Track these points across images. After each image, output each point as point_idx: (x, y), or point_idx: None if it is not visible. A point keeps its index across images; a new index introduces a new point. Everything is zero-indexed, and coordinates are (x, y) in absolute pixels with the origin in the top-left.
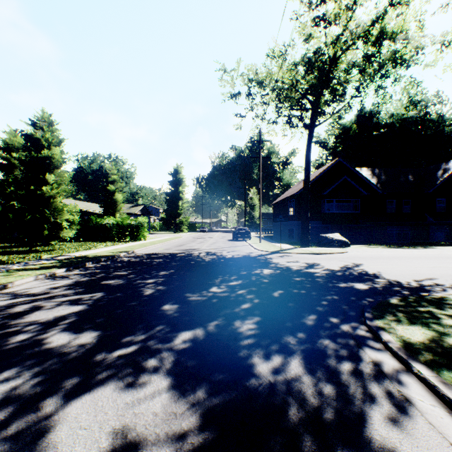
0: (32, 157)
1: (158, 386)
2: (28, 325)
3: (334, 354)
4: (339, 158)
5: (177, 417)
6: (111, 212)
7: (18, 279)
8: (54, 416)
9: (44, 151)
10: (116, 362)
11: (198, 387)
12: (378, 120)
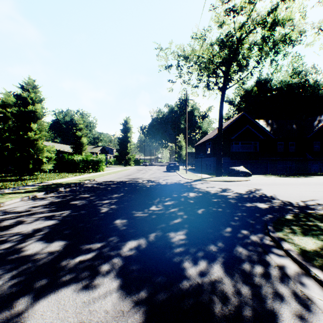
0: (20, 111)
1: (109, 287)
2: (12, 236)
3: (247, 259)
4: (243, 112)
5: (124, 315)
6: (78, 151)
7: (8, 200)
8: (24, 313)
9: (29, 107)
10: (77, 266)
11: (141, 288)
12: (271, 85)
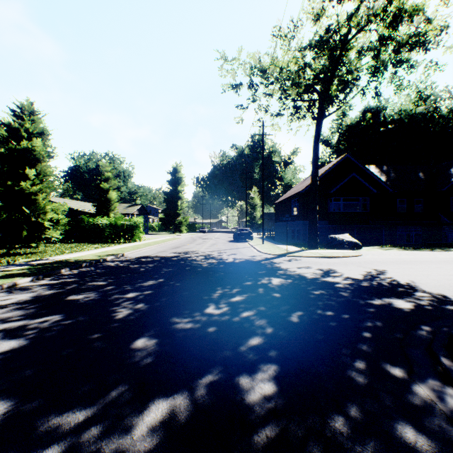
0: (9, 148)
1: None
2: None
3: None
4: (346, 154)
5: None
6: (104, 211)
7: None
8: None
9: (22, 142)
10: None
11: None
12: (384, 116)
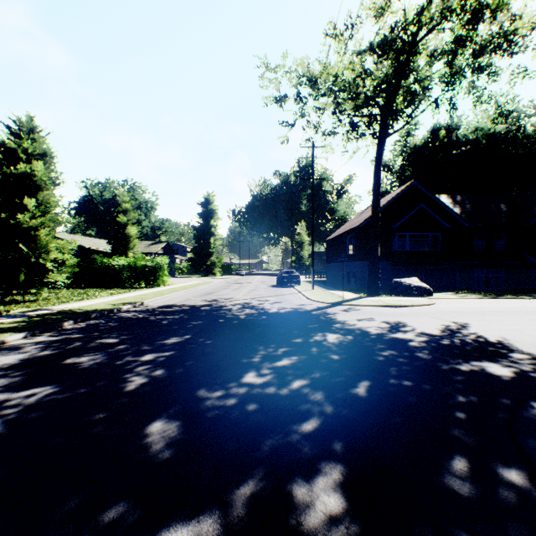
0: (3, 173)
1: None
2: None
3: None
4: (413, 181)
5: None
6: (122, 250)
7: None
8: None
9: (19, 165)
10: None
11: None
12: (457, 136)
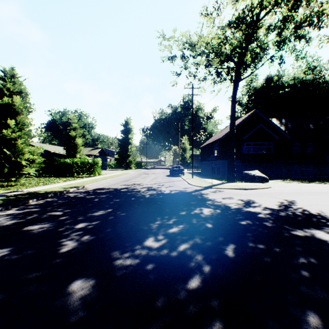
0: None
1: None
2: None
3: None
4: (255, 110)
5: None
6: (72, 153)
7: None
8: None
9: (4, 98)
10: None
11: None
12: (282, 82)
